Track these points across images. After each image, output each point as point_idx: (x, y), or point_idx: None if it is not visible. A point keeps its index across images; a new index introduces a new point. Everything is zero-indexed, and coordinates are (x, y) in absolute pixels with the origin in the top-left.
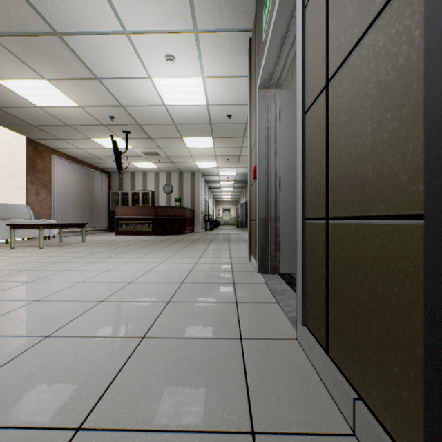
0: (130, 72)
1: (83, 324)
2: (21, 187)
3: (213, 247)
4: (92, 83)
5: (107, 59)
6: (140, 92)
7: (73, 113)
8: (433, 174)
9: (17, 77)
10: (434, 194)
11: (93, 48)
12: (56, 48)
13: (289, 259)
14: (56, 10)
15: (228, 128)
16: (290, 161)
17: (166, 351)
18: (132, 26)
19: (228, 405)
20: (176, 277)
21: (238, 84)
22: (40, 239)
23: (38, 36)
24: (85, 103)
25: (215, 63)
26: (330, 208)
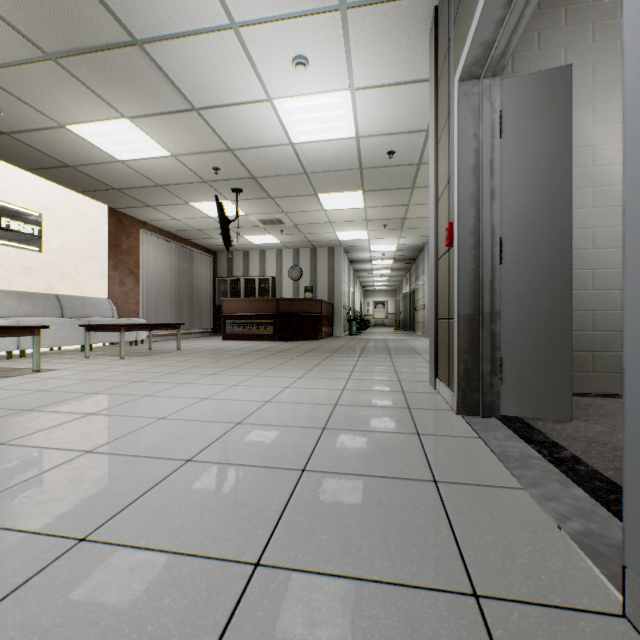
0: (241, 94)
1: (150, 513)
2: (102, 274)
3: (367, 362)
4: (187, 117)
5: (207, 75)
6: (255, 126)
7: (164, 167)
8: None
9: (90, 119)
10: None
11: (187, 60)
12: (137, 67)
13: (519, 390)
14: (133, 2)
15: (388, 173)
16: (520, 210)
17: (306, 620)
18: (242, 13)
19: None
20: (313, 415)
21: (409, 96)
22: (121, 345)
23: (112, 51)
24: (179, 151)
25: (373, 61)
26: None
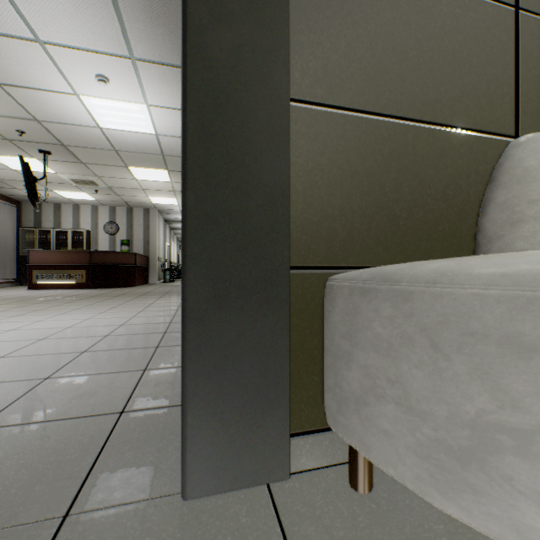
0: (48, 84)
1: None
2: None
3: (163, 300)
4: None
5: (12, 63)
6: (64, 108)
7: None
8: None
9: None
10: None
11: None
12: None
13: None
14: None
15: None
16: None
17: (69, 384)
18: (48, 36)
19: (111, 404)
20: (102, 331)
21: None
22: None
23: None
24: None
25: (161, 93)
26: None
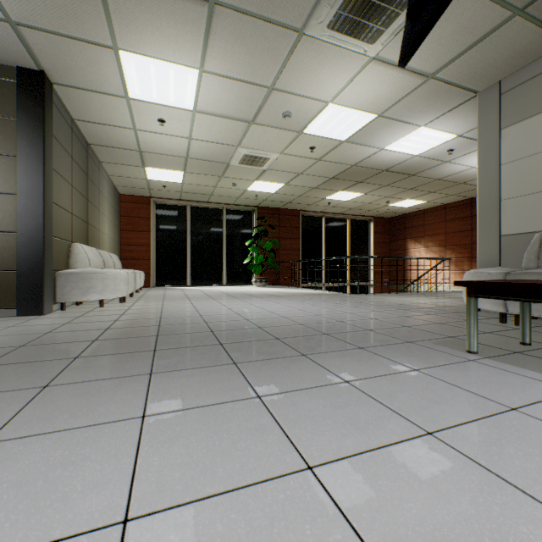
0: None
1: None
2: None
3: None
4: None
5: None
6: None
7: None
8: (19, 265)
9: None
10: (20, 268)
11: None
12: None
13: None
14: None
15: None
16: None
17: None
18: None
19: None
20: None
21: None
22: None
23: None
24: None
25: None
26: None
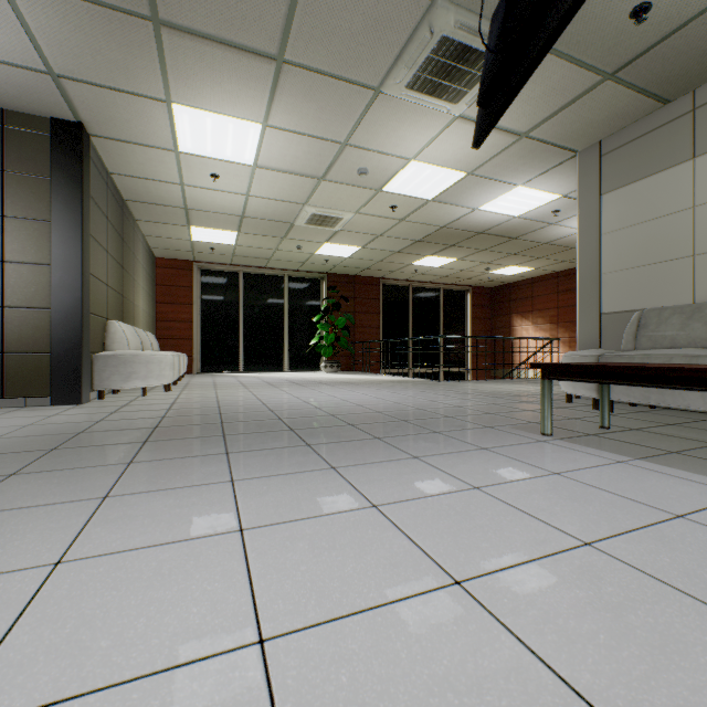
0: None
1: None
2: None
3: None
4: None
5: None
6: None
7: None
8: (54, 347)
9: None
10: (54, 350)
11: None
12: None
13: None
14: None
15: None
16: None
17: None
18: None
19: None
20: None
21: None
22: None
23: None
24: None
25: None
26: (7, 349)
